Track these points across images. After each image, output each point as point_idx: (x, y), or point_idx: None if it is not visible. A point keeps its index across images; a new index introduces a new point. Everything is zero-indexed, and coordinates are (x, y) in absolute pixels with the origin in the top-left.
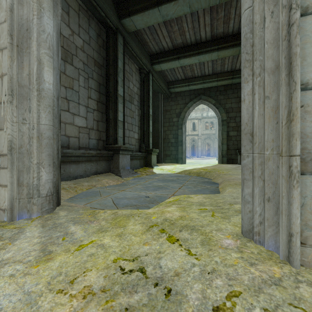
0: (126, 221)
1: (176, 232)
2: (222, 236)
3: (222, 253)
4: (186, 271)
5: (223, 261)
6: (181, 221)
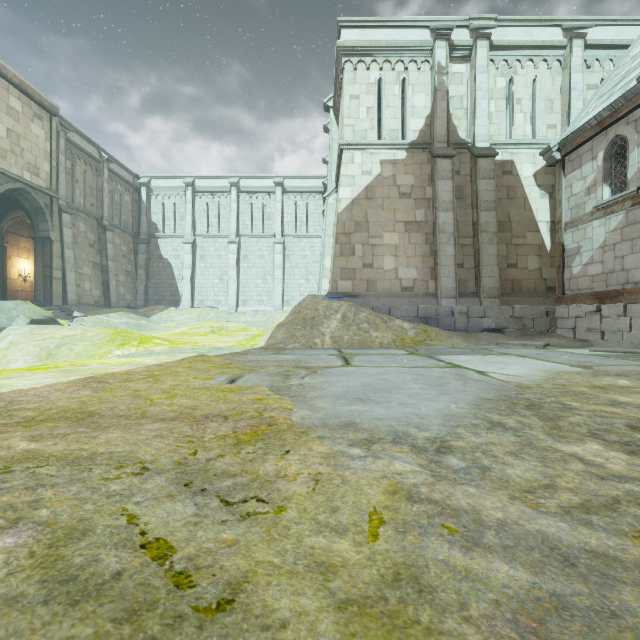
0: (360, 639)
1: (137, 569)
2: (2, 556)
3: (69, 512)
4: (155, 498)
5: (82, 503)
6: (81, 634)
